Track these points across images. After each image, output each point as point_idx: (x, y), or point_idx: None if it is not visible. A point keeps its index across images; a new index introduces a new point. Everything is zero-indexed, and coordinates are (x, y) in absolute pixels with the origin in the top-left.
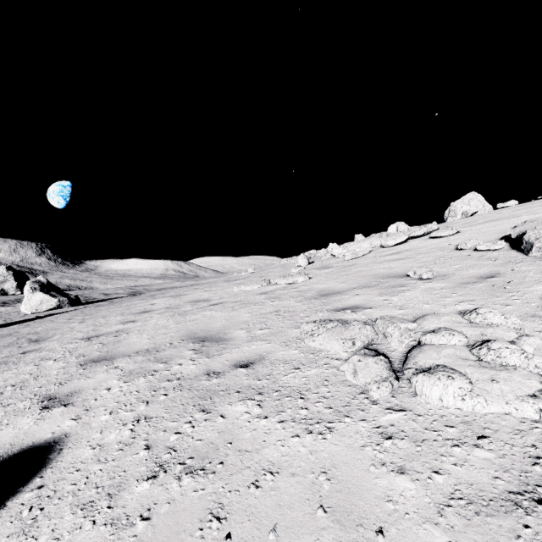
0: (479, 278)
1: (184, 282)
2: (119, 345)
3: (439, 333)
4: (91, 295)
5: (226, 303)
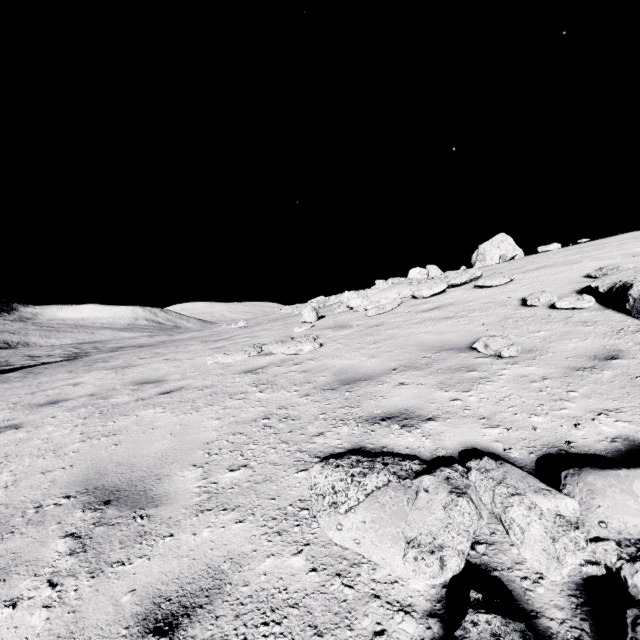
0: (594, 358)
1: (153, 337)
2: None
3: None
4: (9, 358)
5: (187, 390)
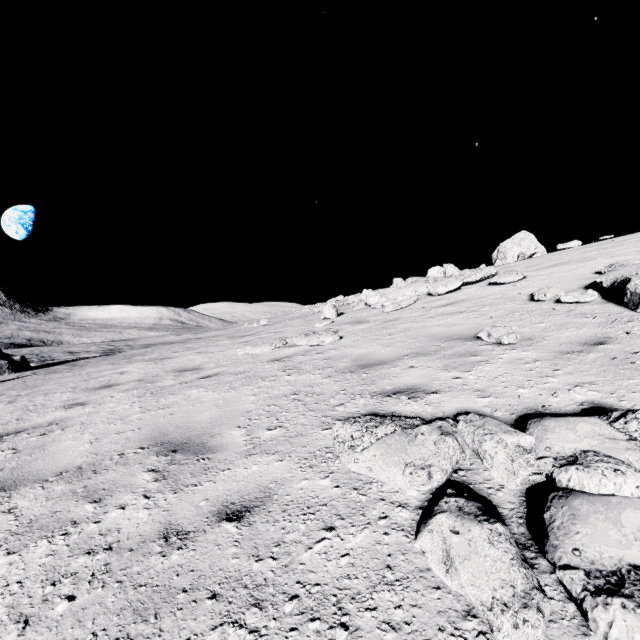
0: (584, 344)
1: (179, 335)
2: (39, 454)
3: (594, 467)
4: (51, 354)
5: (223, 375)
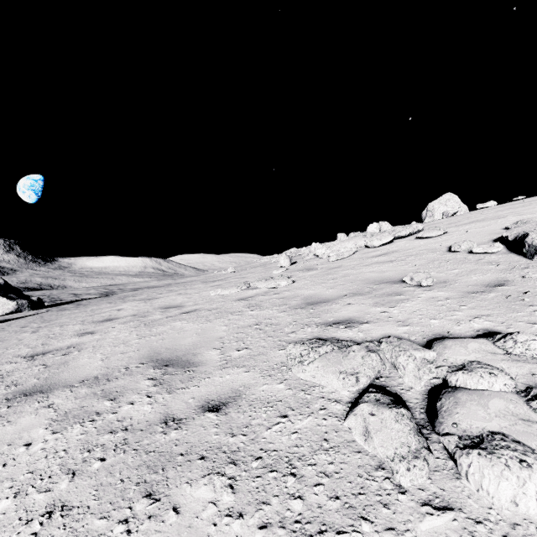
0: (486, 286)
1: (161, 281)
2: (64, 368)
3: (475, 371)
4: (59, 295)
5: (200, 311)
